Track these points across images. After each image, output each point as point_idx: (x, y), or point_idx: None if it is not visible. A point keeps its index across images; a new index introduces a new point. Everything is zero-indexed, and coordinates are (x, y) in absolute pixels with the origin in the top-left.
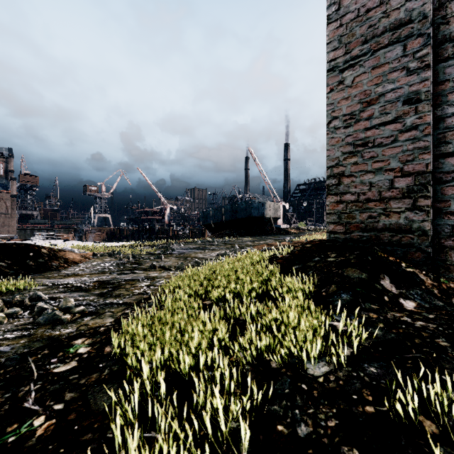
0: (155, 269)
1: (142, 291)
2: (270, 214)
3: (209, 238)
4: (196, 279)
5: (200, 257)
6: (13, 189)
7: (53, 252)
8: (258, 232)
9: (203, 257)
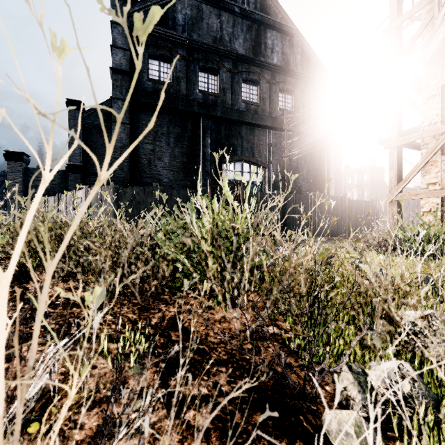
0: None
1: None
2: None
3: None
4: None
5: None
6: None
7: None
8: None
9: None
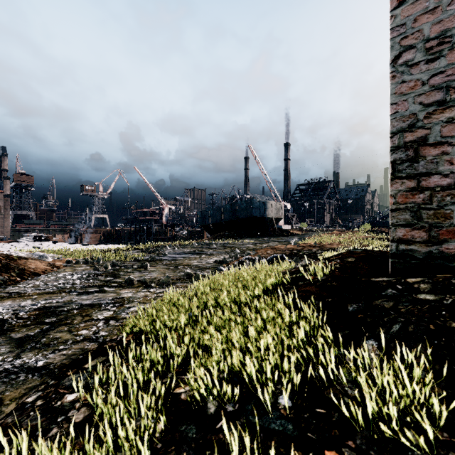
0: (132, 285)
1: (93, 332)
2: (272, 214)
3: (207, 240)
4: (175, 318)
5: (194, 265)
6: (6, 189)
7: (9, 260)
8: (259, 233)
9: (198, 265)
